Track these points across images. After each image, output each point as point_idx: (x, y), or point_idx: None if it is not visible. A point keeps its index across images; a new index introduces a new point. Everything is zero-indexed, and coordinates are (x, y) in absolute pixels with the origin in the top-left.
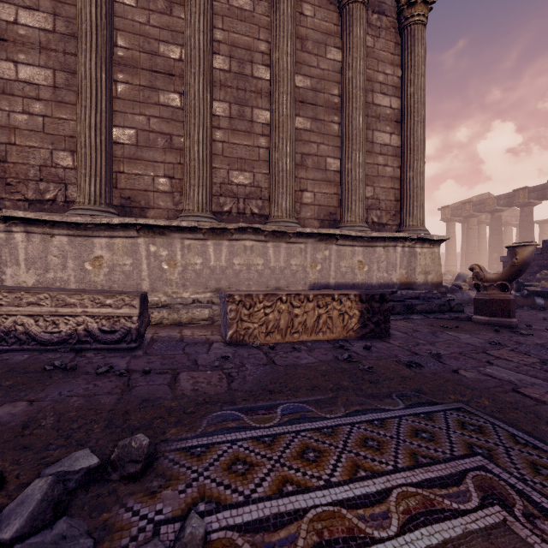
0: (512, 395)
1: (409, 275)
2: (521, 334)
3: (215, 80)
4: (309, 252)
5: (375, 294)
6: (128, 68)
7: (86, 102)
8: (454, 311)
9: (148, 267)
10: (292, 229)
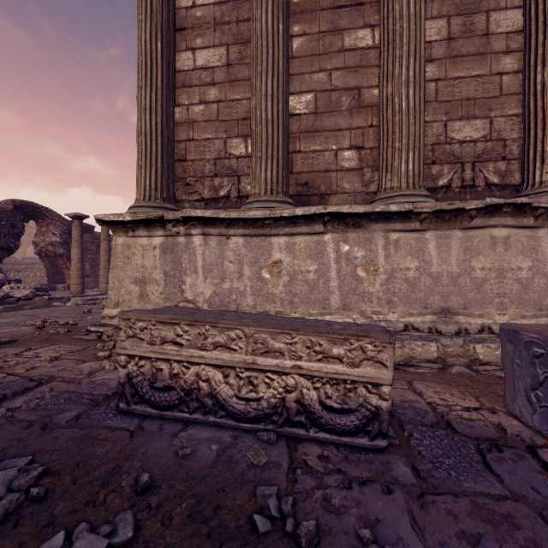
0: None
1: None
2: None
3: None
4: None
5: None
6: (304, 16)
7: (262, 66)
8: None
9: (338, 275)
10: None
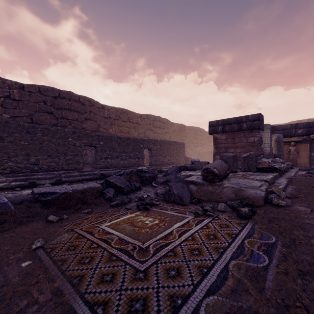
0: None
1: None
2: None
3: None
4: None
5: None
6: None
7: None
8: None
9: None
10: None
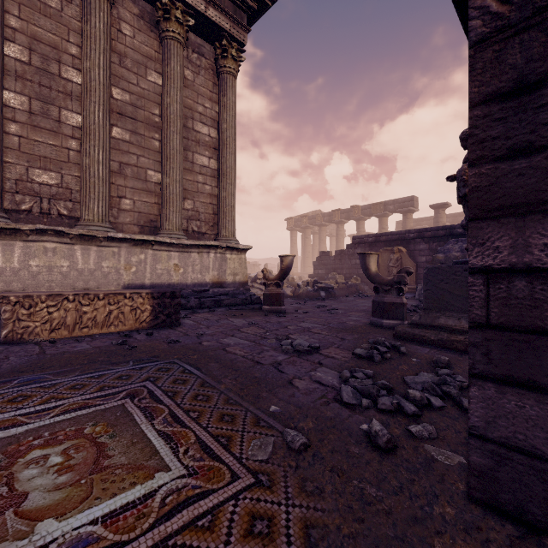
0: (218, 351)
1: (221, 276)
2: (280, 316)
3: (9, 69)
4: (123, 255)
5: (166, 292)
6: None
7: None
8: (254, 303)
9: None
10: (103, 234)
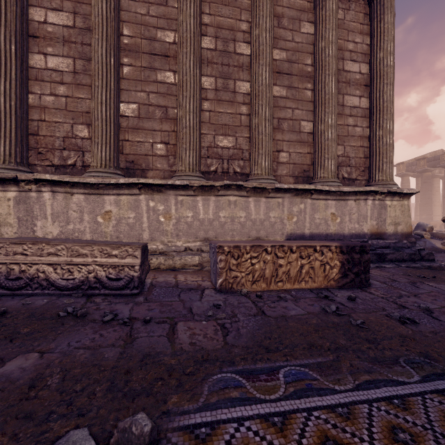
0: None
1: (380, 226)
2: None
3: (203, 58)
4: (286, 205)
5: (355, 246)
6: (131, 53)
7: (99, 82)
8: (424, 260)
9: (148, 220)
10: (271, 186)
